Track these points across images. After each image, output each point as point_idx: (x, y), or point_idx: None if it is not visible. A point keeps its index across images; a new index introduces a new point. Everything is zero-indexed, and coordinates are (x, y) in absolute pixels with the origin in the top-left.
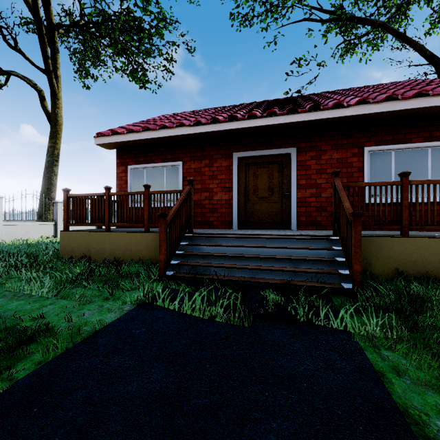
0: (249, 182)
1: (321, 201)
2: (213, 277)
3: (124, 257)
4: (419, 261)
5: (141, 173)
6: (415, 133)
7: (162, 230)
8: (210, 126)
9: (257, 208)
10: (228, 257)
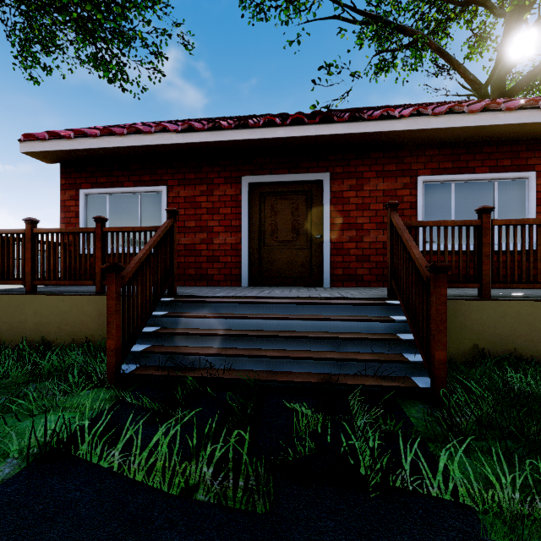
0: (266, 219)
1: (363, 248)
2: (205, 374)
3: (60, 336)
4: (504, 334)
5: (102, 202)
6: (479, 160)
7: (112, 295)
8: (208, 133)
9: (276, 257)
10: (232, 337)
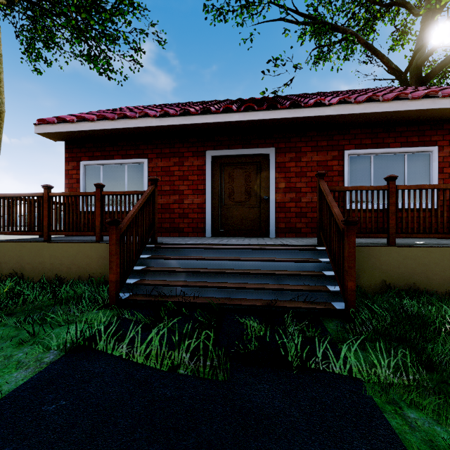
0: (225, 184)
1: (301, 207)
2: (180, 300)
3: (69, 274)
4: (406, 272)
5: (97, 171)
6: (393, 137)
7: (113, 242)
8: (180, 118)
9: (233, 213)
10: (199, 273)
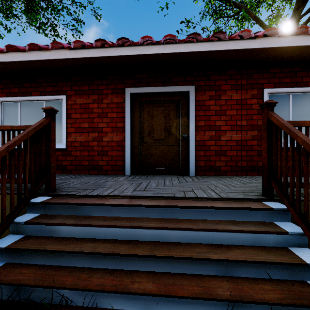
0: (144, 122)
1: (220, 145)
2: None
3: None
4: None
5: (15, 107)
6: None
7: None
8: (96, 50)
9: (152, 151)
10: (99, 255)
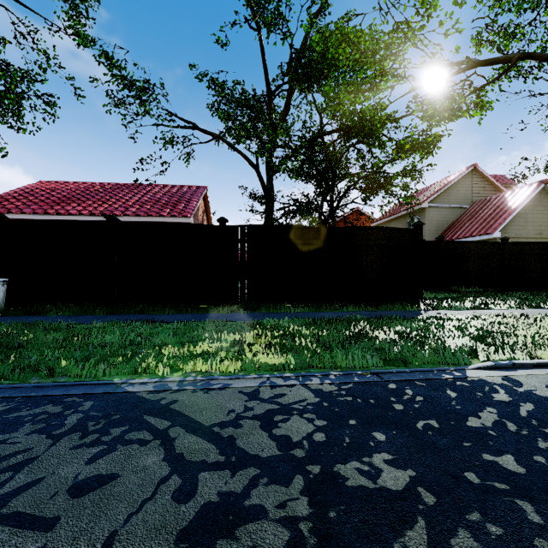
0: None
1: None
2: None
3: None
4: None
5: None
6: None
7: None
8: (45, 216)
9: None
10: None
